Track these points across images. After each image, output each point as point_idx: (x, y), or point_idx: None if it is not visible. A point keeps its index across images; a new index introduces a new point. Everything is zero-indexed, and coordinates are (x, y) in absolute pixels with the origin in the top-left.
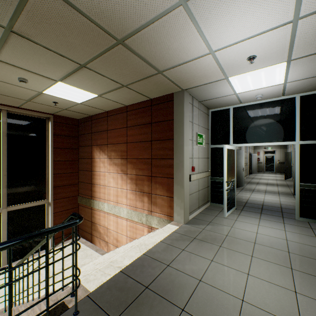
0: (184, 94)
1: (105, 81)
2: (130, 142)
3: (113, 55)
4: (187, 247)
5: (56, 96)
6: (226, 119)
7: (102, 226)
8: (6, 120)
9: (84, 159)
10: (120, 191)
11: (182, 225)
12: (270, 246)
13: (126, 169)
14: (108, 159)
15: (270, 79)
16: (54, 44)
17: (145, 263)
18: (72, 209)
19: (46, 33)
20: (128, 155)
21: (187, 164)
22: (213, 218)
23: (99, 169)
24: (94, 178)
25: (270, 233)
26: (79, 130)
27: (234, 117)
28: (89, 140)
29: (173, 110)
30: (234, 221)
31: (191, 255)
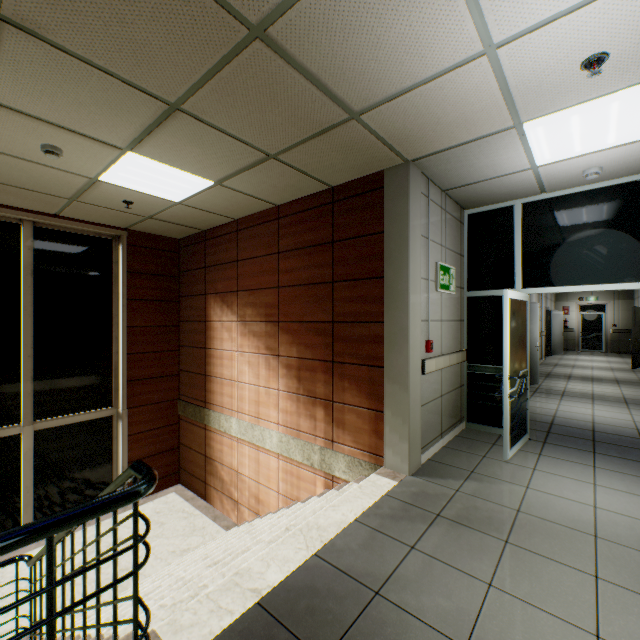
0: (409, 172)
1: (228, 145)
2: (286, 286)
3: (243, 73)
4: (421, 539)
5: (126, 187)
6: (505, 230)
7: (227, 466)
8: (32, 243)
9: (190, 322)
10: (265, 393)
11: (405, 478)
12: (639, 549)
13: (276, 344)
14: (239, 324)
15: (632, 124)
16: (102, 50)
17: (319, 584)
18: (166, 428)
19: (79, 17)
20: (281, 315)
21: (417, 335)
22: (477, 463)
23: (220, 345)
24: (209, 363)
25: (630, 510)
26: (180, 261)
27: (524, 225)
28: (200, 284)
29: (382, 210)
30: (530, 471)
31: (433, 563)
